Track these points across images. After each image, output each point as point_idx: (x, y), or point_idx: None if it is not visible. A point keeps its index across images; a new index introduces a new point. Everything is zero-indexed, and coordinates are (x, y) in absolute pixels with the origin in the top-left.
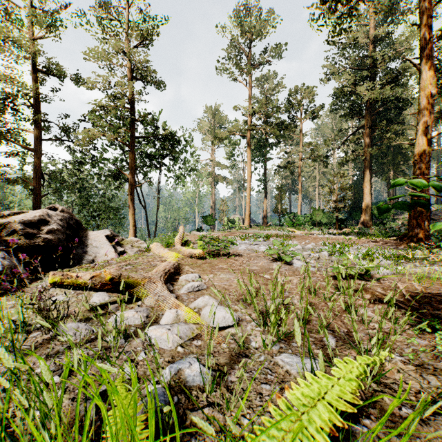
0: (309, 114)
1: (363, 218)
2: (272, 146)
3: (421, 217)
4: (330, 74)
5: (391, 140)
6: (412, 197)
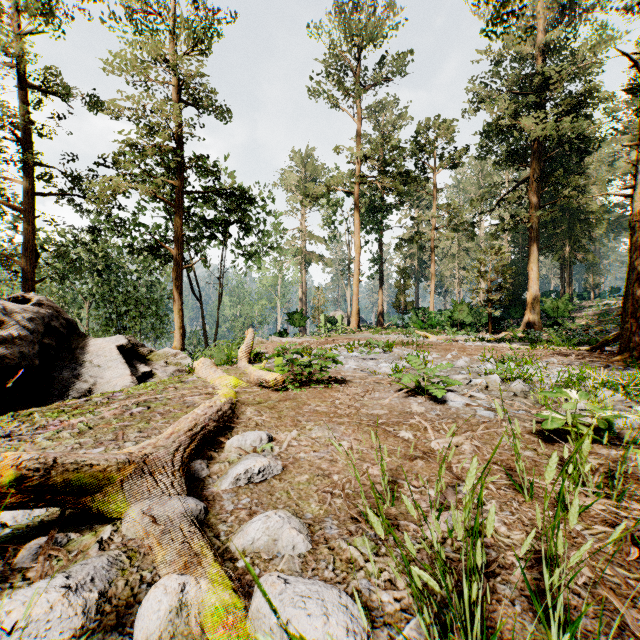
0: (446, 160)
1: (528, 316)
2: (391, 208)
3: None
4: (479, 101)
5: (570, 199)
6: (629, 281)
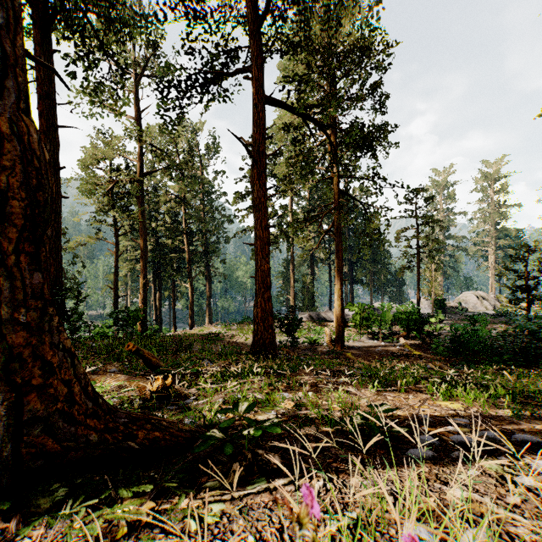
0: None
1: None
2: None
3: None
4: None
5: None
6: None
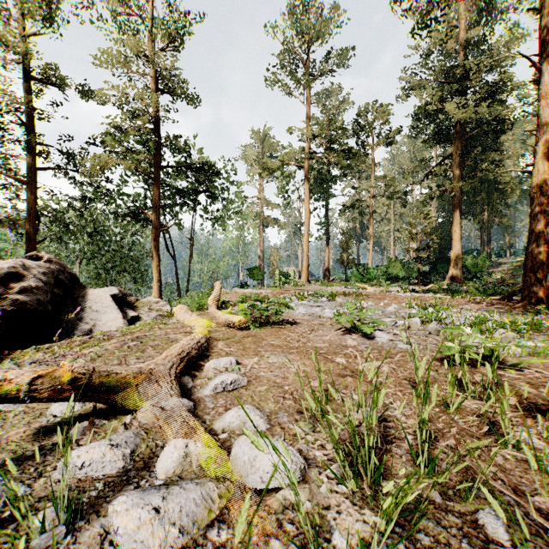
0: (382, 139)
1: (452, 271)
2: (336, 179)
3: (542, 269)
4: (410, 89)
5: (487, 172)
6: (529, 242)
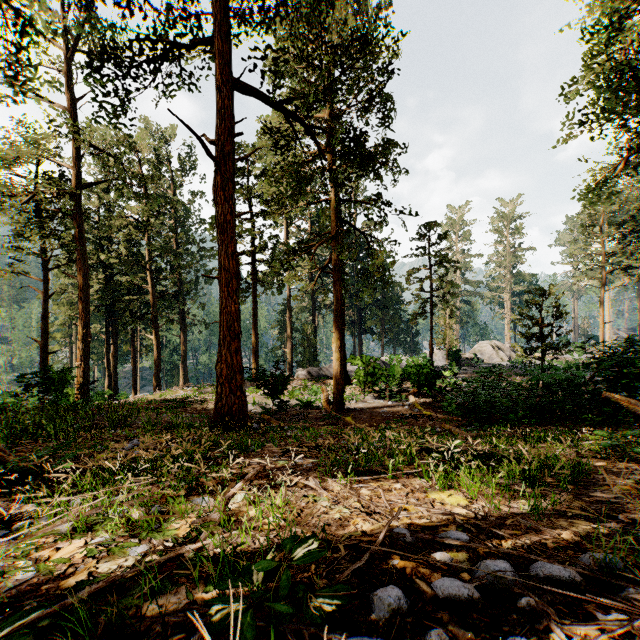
0: None
1: None
2: None
3: None
4: None
5: None
6: None
